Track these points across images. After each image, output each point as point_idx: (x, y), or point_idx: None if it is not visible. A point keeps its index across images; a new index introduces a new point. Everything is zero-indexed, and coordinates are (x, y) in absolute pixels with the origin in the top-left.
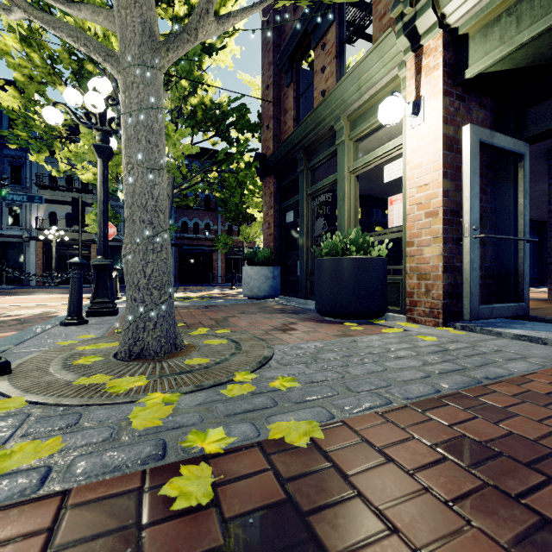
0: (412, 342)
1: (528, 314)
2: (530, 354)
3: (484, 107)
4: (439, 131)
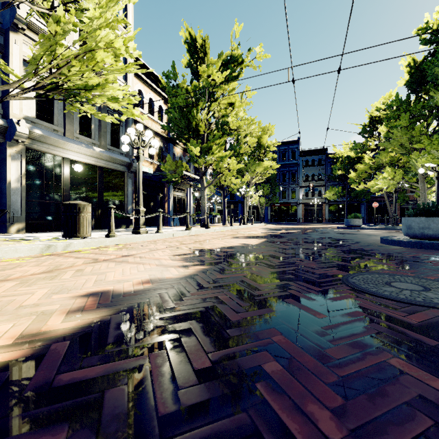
0: None
1: None
2: None
3: None
4: None
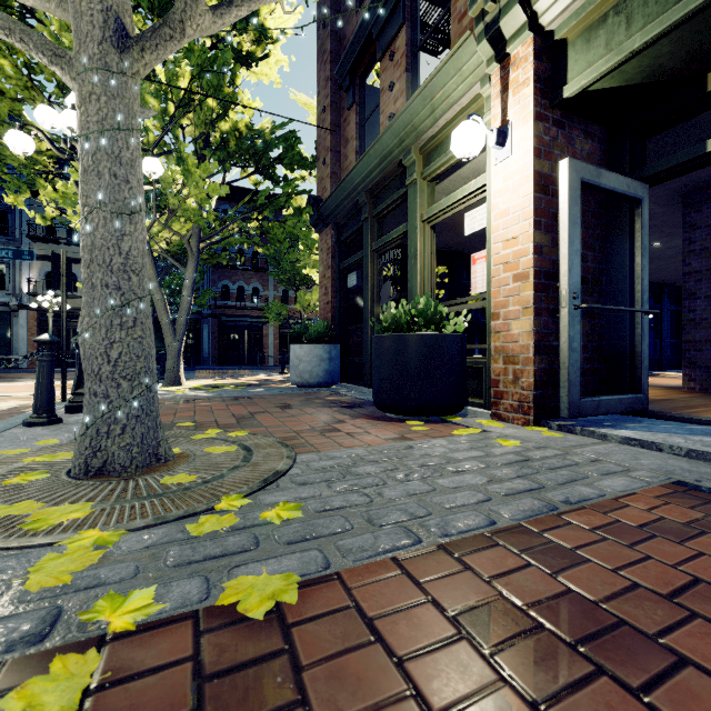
0: (486, 449)
1: (647, 409)
2: (636, 465)
3: (591, 136)
4: (530, 167)
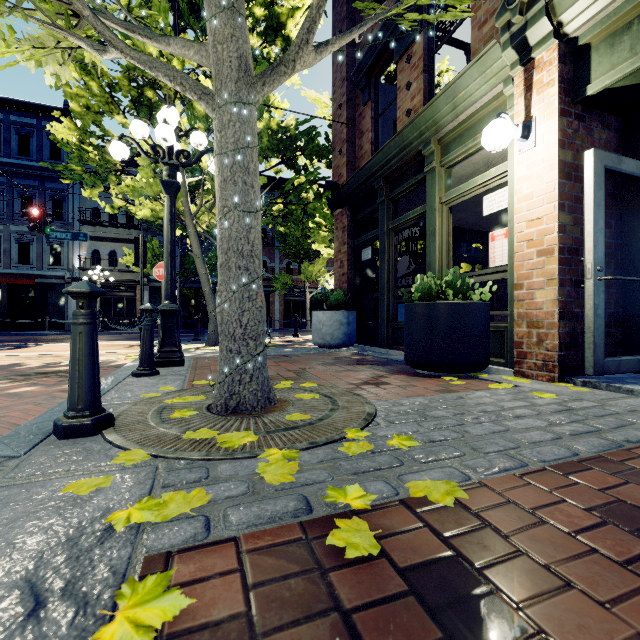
0: (528, 400)
1: None
2: None
3: (607, 126)
4: (555, 157)
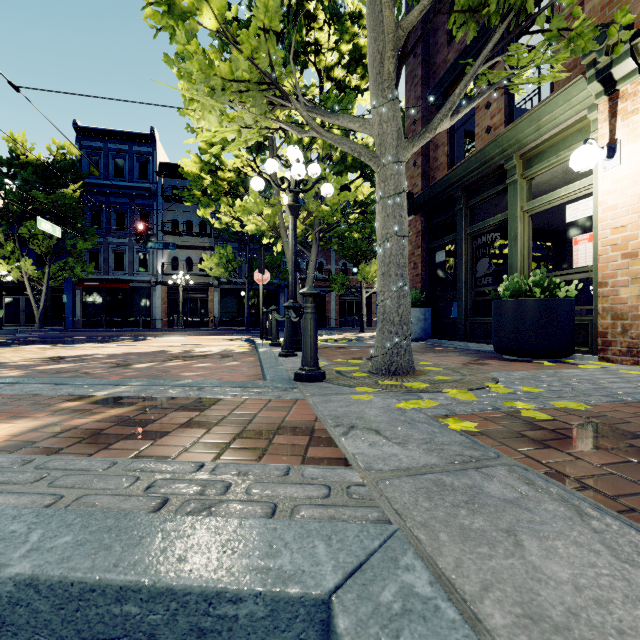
0: (617, 375)
1: None
2: None
3: None
4: (639, 174)
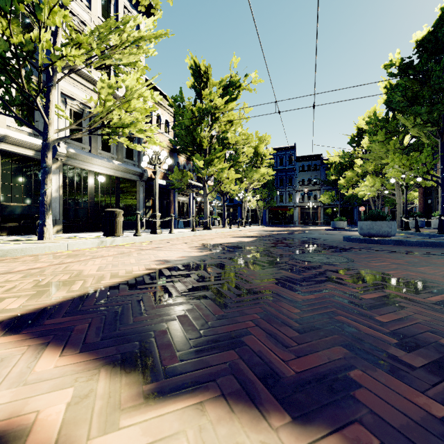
0: None
1: None
2: None
3: None
4: None
